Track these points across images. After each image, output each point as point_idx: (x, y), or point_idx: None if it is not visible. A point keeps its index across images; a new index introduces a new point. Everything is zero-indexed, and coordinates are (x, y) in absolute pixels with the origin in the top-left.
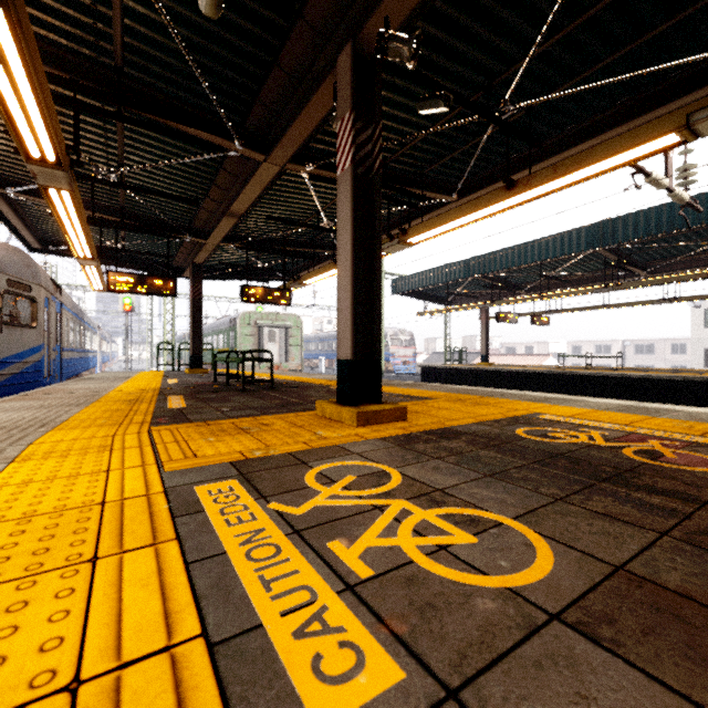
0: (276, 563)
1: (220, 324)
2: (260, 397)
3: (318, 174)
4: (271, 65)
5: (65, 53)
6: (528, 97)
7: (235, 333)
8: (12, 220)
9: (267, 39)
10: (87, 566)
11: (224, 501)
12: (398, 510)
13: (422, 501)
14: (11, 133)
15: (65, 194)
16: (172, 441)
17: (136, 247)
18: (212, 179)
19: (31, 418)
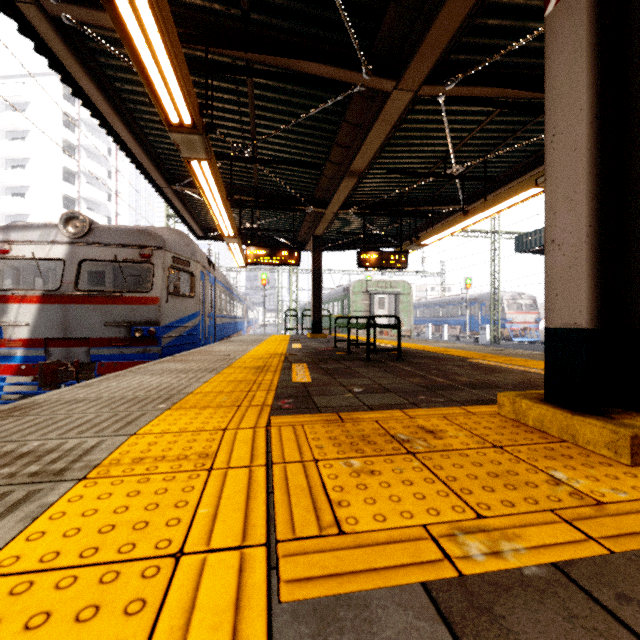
0: None
1: (335, 293)
2: (391, 372)
3: (458, 94)
4: None
5: (199, 13)
6: None
7: (348, 300)
8: (183, 213)
9: None
10: None
11: None
12: None
13: None
14: (149, 92)
15: (205, 165)
16: (295, 460)
17: (268, 226)
18: (334, 138)
19: (164, 386)
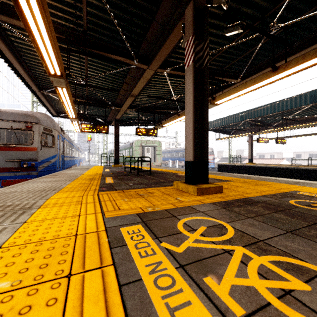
0: (174, 292)
1: (126, 145)
2: (145, 178)
3: (171, 73)
4: (151, 21)
5: (64, 27)
6: (284, 22)
7: (132, 149)
8: (46, 104)
9: (150, 7)
10: (65, 281)
11: (136, 239)
12: (241, 254)
13: (253, 248)
14: (42, 63)
15: (64, 89)
16: (108, 200)
17: (92, 113)
18: (124, 80)
19: (50, 186)
